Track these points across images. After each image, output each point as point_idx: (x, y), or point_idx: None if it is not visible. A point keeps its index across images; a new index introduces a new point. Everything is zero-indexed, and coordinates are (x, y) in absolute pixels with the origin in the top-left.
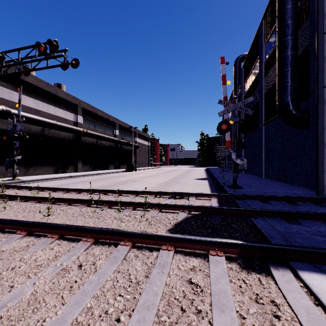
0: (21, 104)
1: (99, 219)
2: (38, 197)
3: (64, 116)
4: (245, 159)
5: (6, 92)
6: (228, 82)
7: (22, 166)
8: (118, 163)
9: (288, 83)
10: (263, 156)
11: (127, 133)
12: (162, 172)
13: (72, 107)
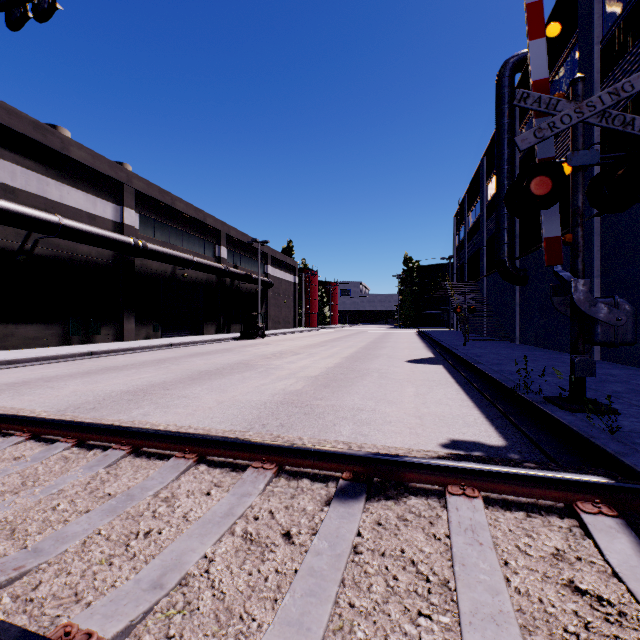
0: None
1: None
2: None
3: (87, 208)
4: (627, 303)
5: None
6: (554, 26)
7: None
8: (225, 320)
9: None
10: None
11: (247, 255)
12: (322, 342)
13: (110, 188)
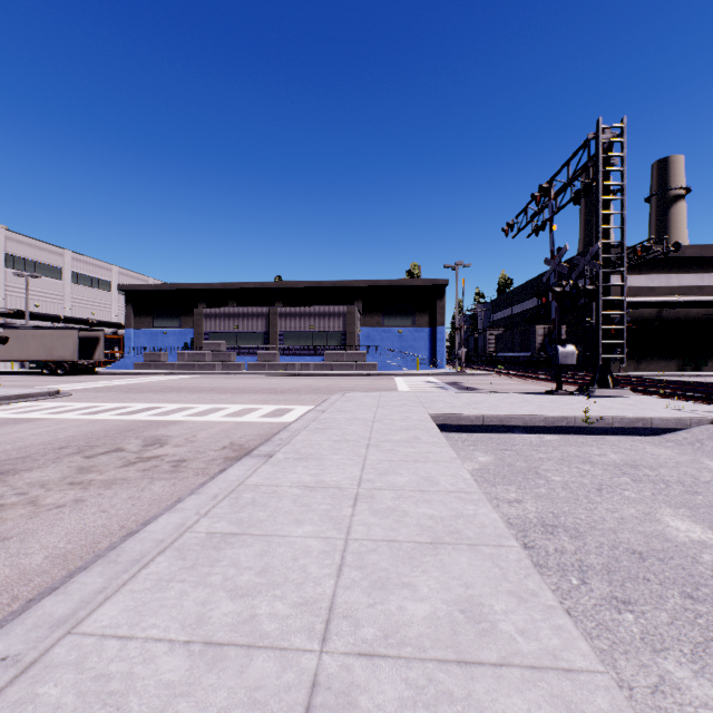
0: (630, 286)
1: None
2: (626, 380)
3: (696, 283)
4: None
5: (614, 279)
6: None
7: (631, 360)
8: None
9: None
10: None
11: None
12: None
13: None
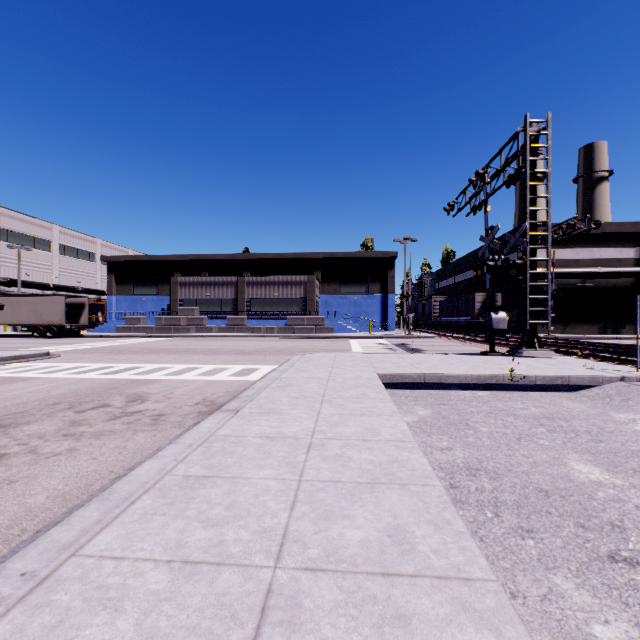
0: (558, 259)
1: None
2: (553, 342)
3: (615, 256)
4: None
5: (544, 252)
6: None
7: (558, 324)
8: None
9: None
10: None
11: None
12: None
13: (631, 239)
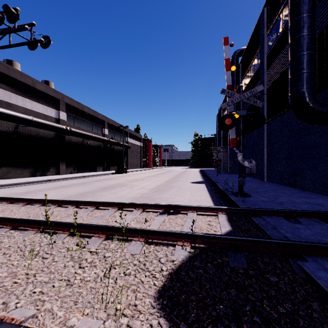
0: None
1: (43, 261)
2: None
3: (43, 112)
4: (254, 161)
5: None
6: (233, 67)
7: None
8: (107, 164)
9: (304, 70)
10: (265, 157)
11: (117, 133)
12: (154, 175)
13: (53, 102)
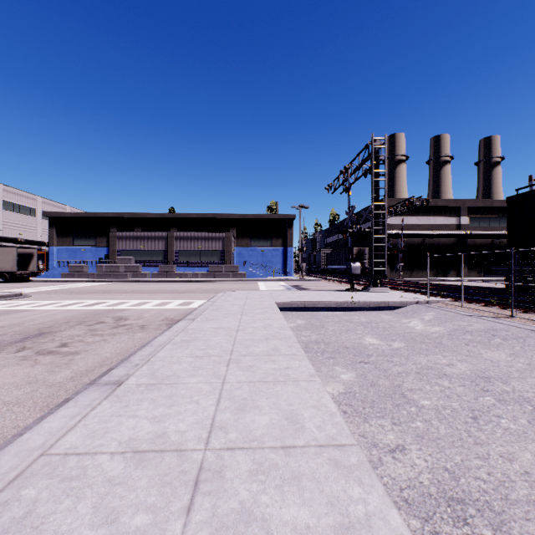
0: (407, 224)
1: None
2: (398, 283)
3: (444, 223)
4: None
5: (397, 219)
6: None
7: (407, 270)
8: None
9: None
10: None
11: None
12: None
13: (454, 211)
